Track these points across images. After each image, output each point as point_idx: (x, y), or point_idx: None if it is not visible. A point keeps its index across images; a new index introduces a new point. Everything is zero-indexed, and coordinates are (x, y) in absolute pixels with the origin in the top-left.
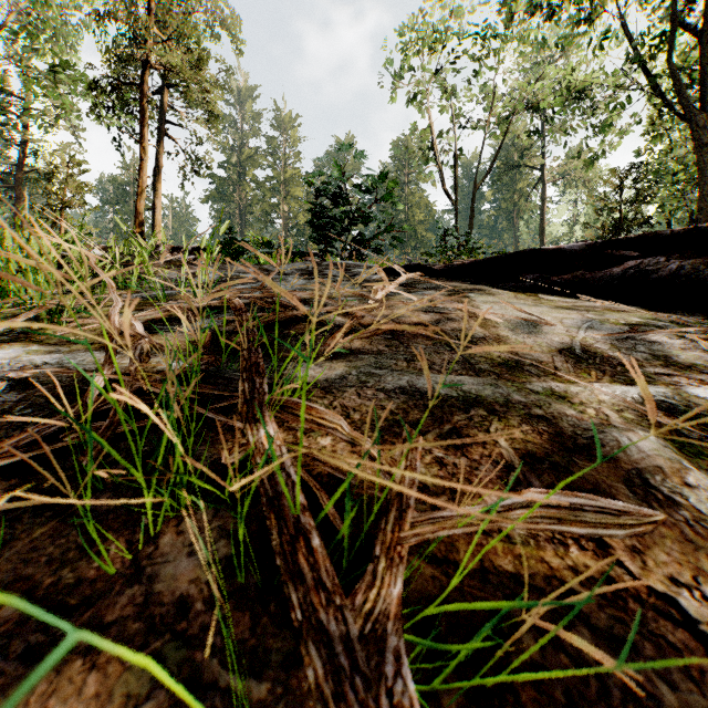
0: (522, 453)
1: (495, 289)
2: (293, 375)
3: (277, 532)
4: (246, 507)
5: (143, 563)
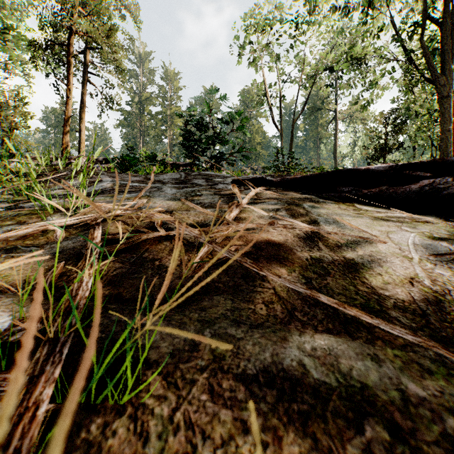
0: None
1: (321, 199)
2: (120, 373)
3: None
4: None
5: None
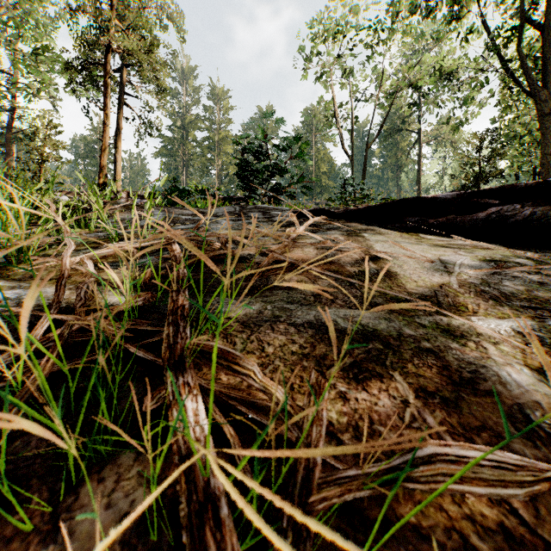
0: (415, 387)
1: (384, 229)
2: (216, 313)
3: (186, 500)
4: (158, 468)
5: (61, 517)
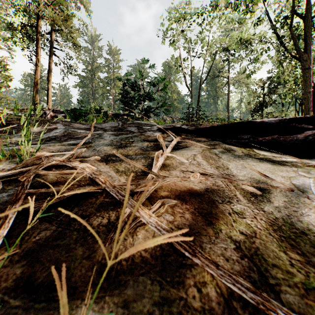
0: None
1: (227, 145)
2: None
3: None
4: None
5: None
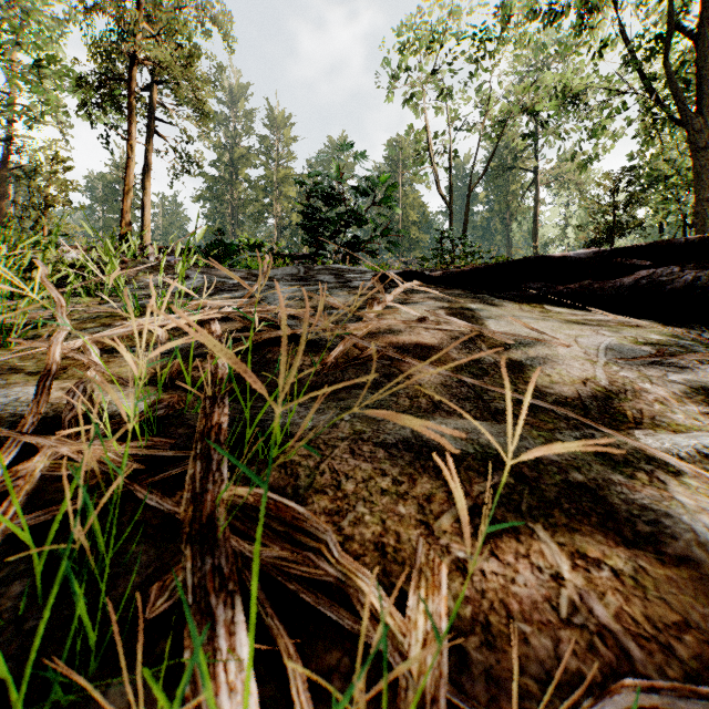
0: (570, 550)
1: (497, 299)
2: (270, 429)
3: None
4: None
5: None
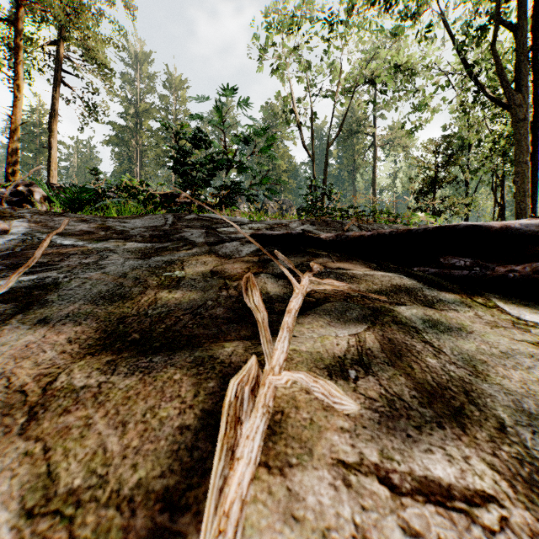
0: None
1: (425, 287)
2: None
3: None
4: None
5: None
